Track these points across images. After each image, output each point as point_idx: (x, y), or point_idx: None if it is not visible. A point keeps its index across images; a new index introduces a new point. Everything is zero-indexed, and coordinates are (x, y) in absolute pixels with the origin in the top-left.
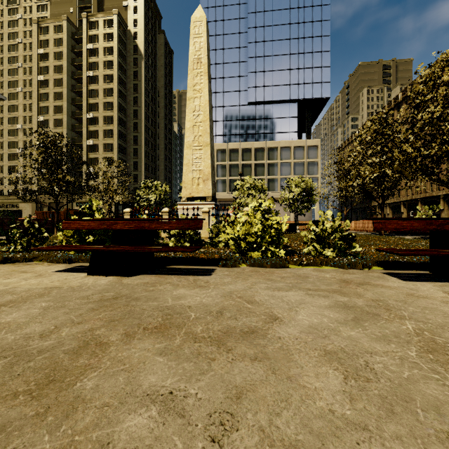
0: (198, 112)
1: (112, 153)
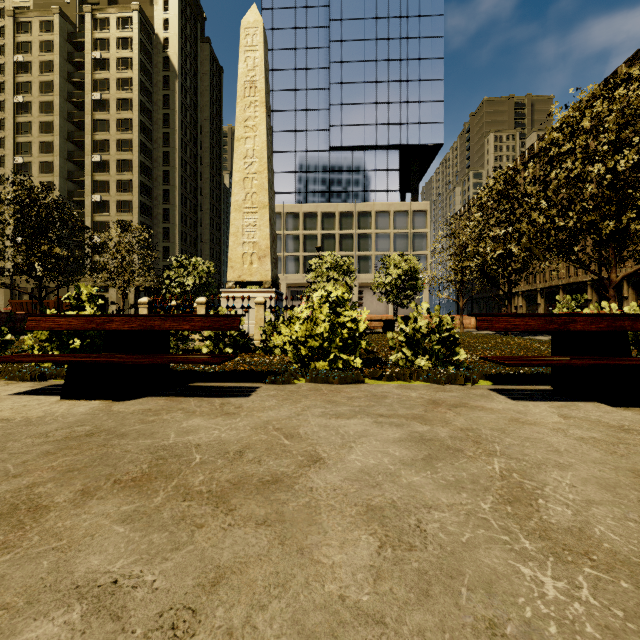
0: (252, 159)
1: (130, 214)
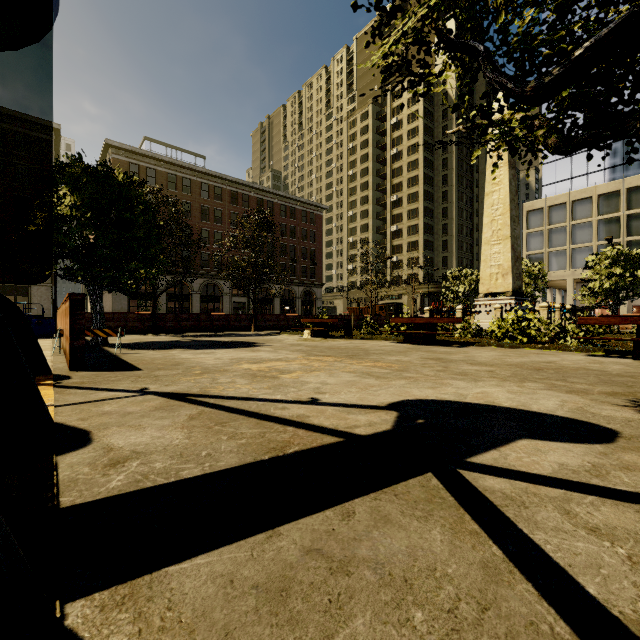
0: (497, 206)
1: (417, 235)
